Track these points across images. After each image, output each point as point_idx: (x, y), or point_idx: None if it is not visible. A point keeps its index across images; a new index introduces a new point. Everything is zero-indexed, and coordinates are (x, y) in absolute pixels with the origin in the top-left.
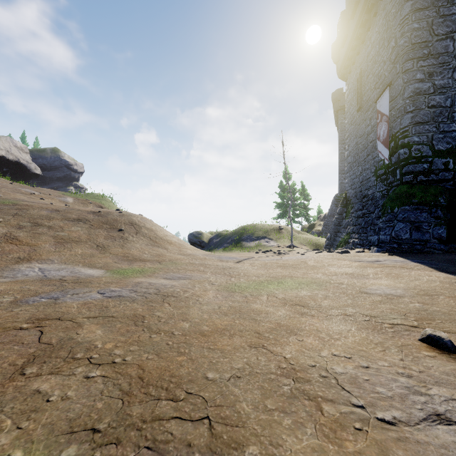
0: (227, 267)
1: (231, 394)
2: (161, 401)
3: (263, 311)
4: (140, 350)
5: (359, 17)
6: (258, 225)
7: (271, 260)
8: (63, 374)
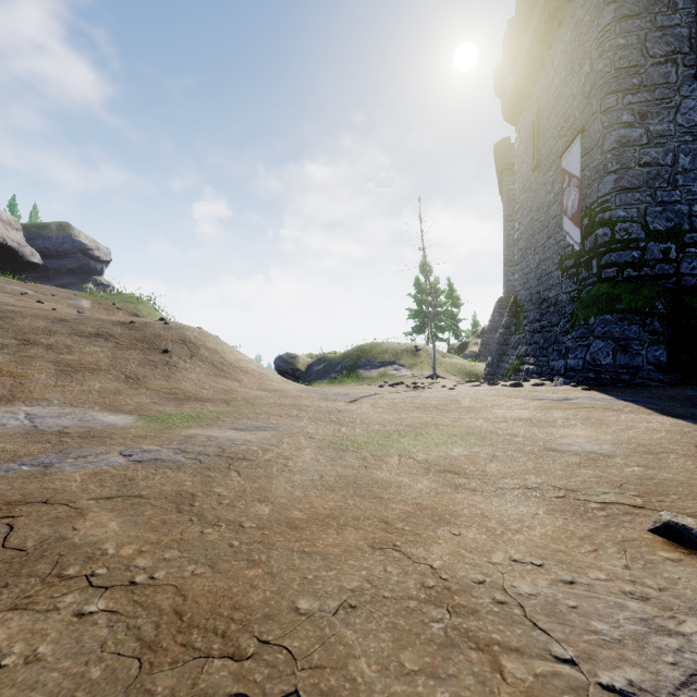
0: (335, 410)
1: (339, 642)
2: (211, 660)
3: (394, 483)
4: (181, 559)
5: (536, 28)
6: (383, 344)
7: (404, 398)
8: (35, 609)
